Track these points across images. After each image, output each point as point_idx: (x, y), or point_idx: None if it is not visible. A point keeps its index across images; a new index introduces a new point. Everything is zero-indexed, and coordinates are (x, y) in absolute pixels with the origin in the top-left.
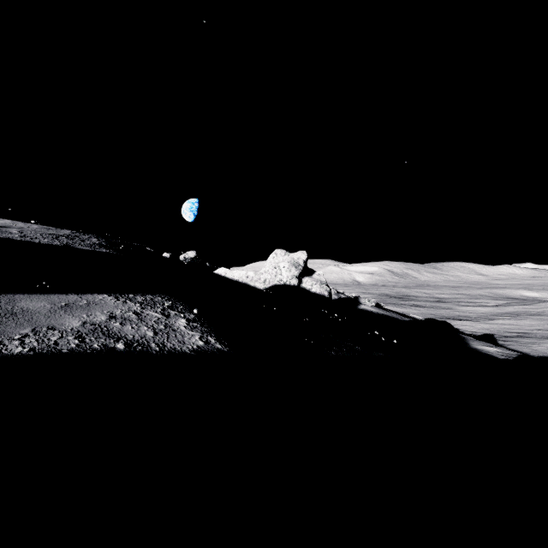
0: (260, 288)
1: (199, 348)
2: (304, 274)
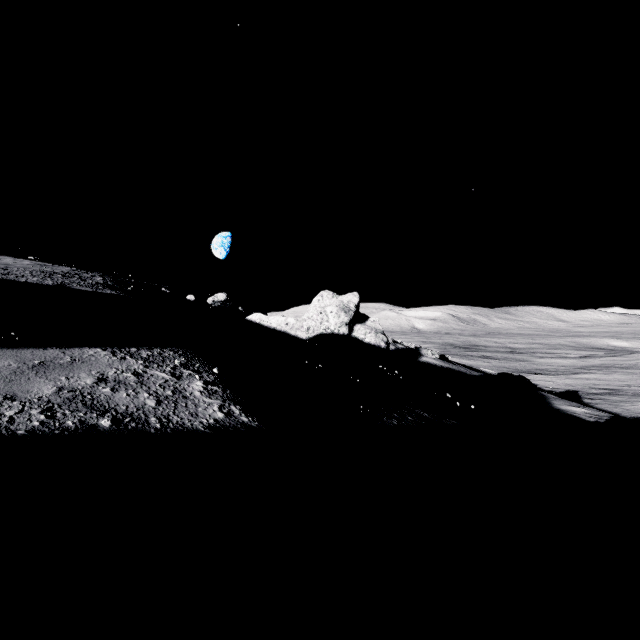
0: (303, 338)
1: (217, 423)
2: (356, 320)
